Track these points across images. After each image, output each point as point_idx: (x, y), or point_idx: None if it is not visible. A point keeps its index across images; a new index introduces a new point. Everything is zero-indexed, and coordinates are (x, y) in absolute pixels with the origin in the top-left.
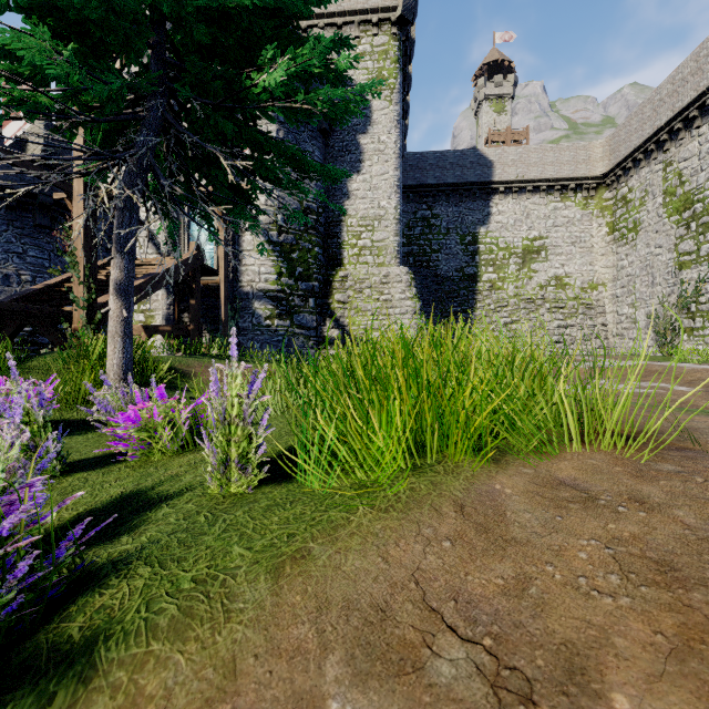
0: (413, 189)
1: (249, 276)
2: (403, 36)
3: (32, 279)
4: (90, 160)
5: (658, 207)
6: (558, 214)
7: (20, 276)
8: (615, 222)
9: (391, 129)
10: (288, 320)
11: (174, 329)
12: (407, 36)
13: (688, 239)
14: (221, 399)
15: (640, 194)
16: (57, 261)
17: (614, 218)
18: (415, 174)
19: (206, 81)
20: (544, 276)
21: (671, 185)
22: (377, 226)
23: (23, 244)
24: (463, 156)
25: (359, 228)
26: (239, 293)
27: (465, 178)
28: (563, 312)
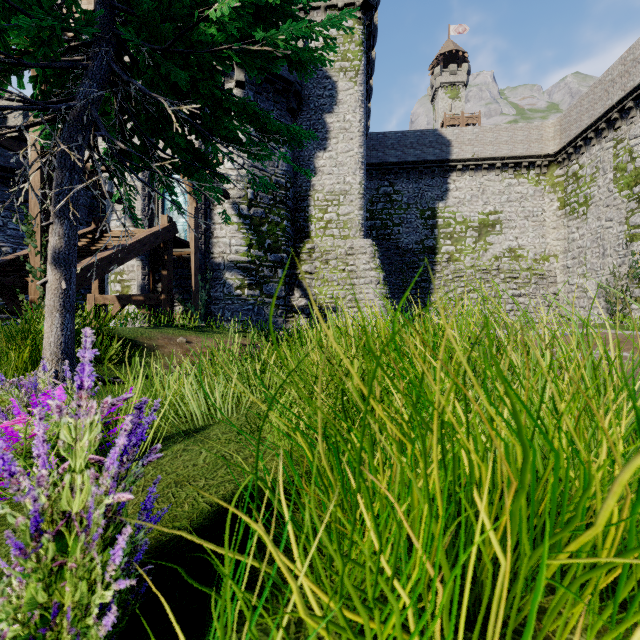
0: (376, 167)
1: (221, 248)
2: (367, 20)
3: (12, 251)
4: (17, 109)
5: (609, 183)
6: (512, 190)
7: (0, 248)
8: (566, 197)
9: (356, 108)
10: (258, 290)
11: (146, 299)
12: (370, 20)
13: (639, 213)
14: (18, 493)
15: (591, 170)
16: None
17: (565, 194)
18: (378, 153)
19: (156, 26)
20: (499, 248)
21: (622, 161)
22: (342, 200)
23: (4, 217)
24: (423, 136)
25: (325, 203)
26: (211, 264)
27: (425, 157)
28: (517, 282)
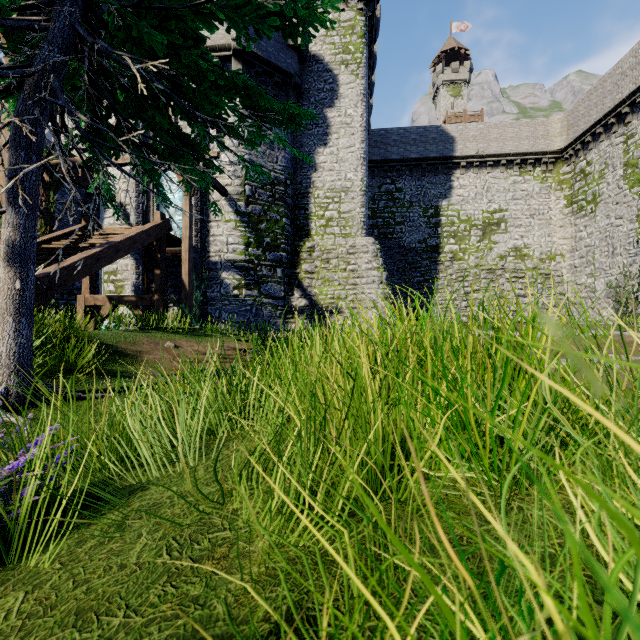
0: (378, 164)
1: (217, 246)
2: (369, 11)
3: None
4: None
5: (619, 179)
6: (518, 187)
7: None
8: (573, 194)
9: (358, 102)
10: (256, 290)
11: (139, 299)
12: (373, 12)
13: None
14: None
15: (600, 167)
16: None
17: (572, 191)
18: (380, 150)
19: None
20: (504, 247)
21: (633, 157)
22: (343, 198)
23: None
24: (426, 132)
25: (326, 200)
26: (208, 263)
27: (428, 154)
28: (522, 282)
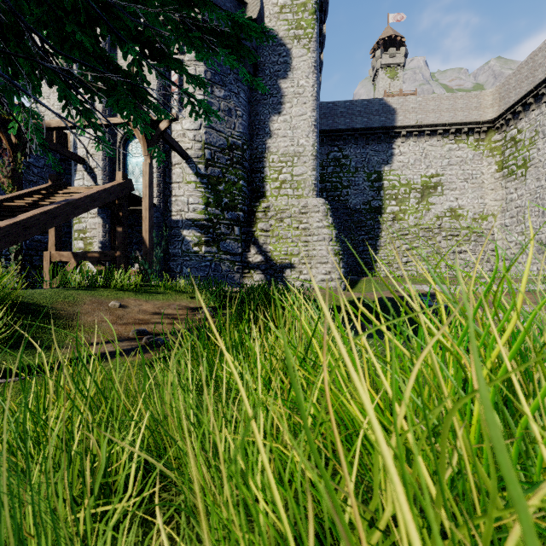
0: (326, 134)
1: (179, 206)
2: None
3: None
4: None
5: None
6: (453, 154)
7: None
8: (504, 160)
9: (309, 74)
10: (215, 247)
11: (102, 256)
12: None
13: None
14: None
15: (530, 134)
16: (1, 193)
17: (503, 157)
18: (328, 120)
19: None
20: (440, 208)
21: None
22: (296, 162)
23: None
24: (370, 105)
25: (280, 164)
26: (170, 221)
27: (372, 124)
28: (457, 240)
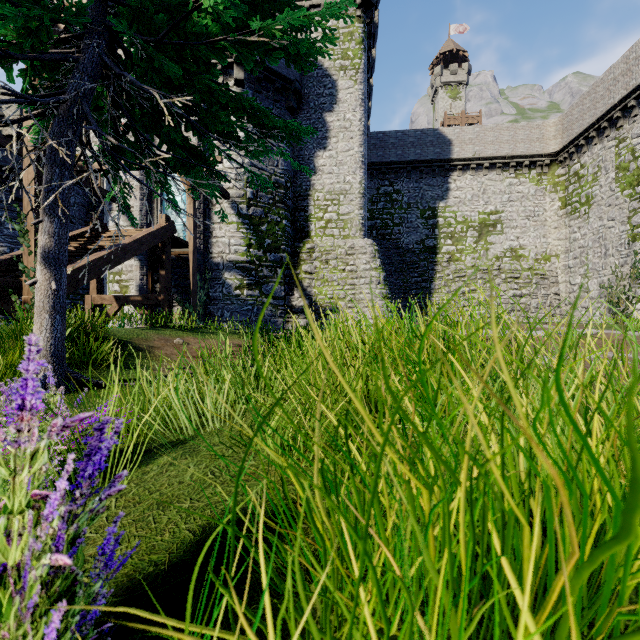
0: (376, 167)
1: (220, 247)
2: (368, 18)
3: (10, 251)
4: (3, 102)
5: (611, 182)
6: (513, 189)
7: None
8: (567, 196)
9: (356, 107)
10: (257, 290)
11: (144, 299)
12: (371, 18)
13: None
14: None
15: (593, 170)
16: None
17: (566, 193)
18: (378, 152)
19: (149, 17)
20: (500, 248)
21: (624, 160)
22: (342, 200)
23: (1, 216)
24: (423, 135)
25: (325, 202)
26: (210, 263)
27: (425, 156)
28: (518, 282)
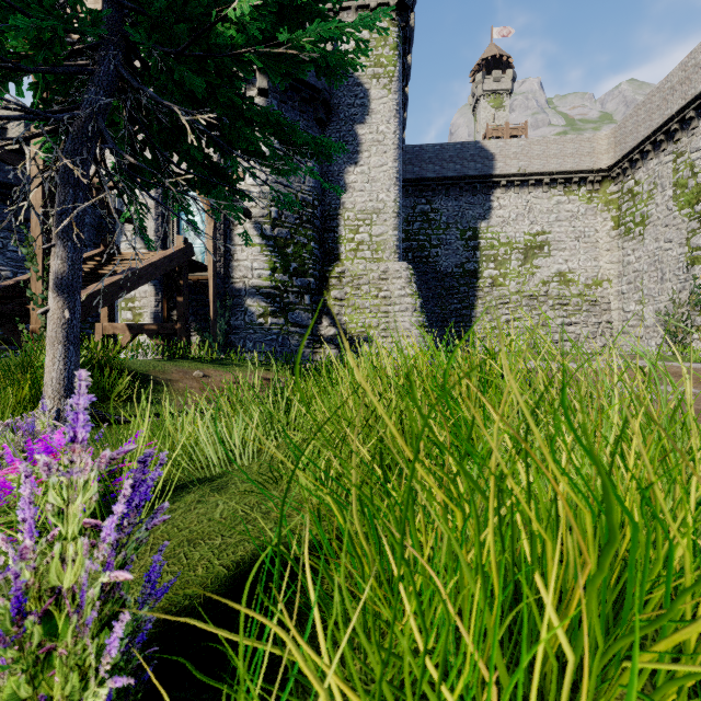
0: (412, 183)
1: (242, 272)
2: (403, 21)
3: (13, 275)
4: (15, 119)
5: (668, 200)
6: (562, 208)
7: None
8: (621, 216)
9: (390, 118)
10: (282, 318)
11: (160, 328)
12: (406, 22)
13: None
14: None
15: (648, 187)
16: None
17: (619, 212)
18: (414, 167)
19: (169, 26)
20: (547, 272)
21: (683, 177)
22: (375, 220)
23: (3, 238)
24: (464, 149)
25: (357, 222)
26: (231, 289)
27: (466, 172)
28: (566, 309)
